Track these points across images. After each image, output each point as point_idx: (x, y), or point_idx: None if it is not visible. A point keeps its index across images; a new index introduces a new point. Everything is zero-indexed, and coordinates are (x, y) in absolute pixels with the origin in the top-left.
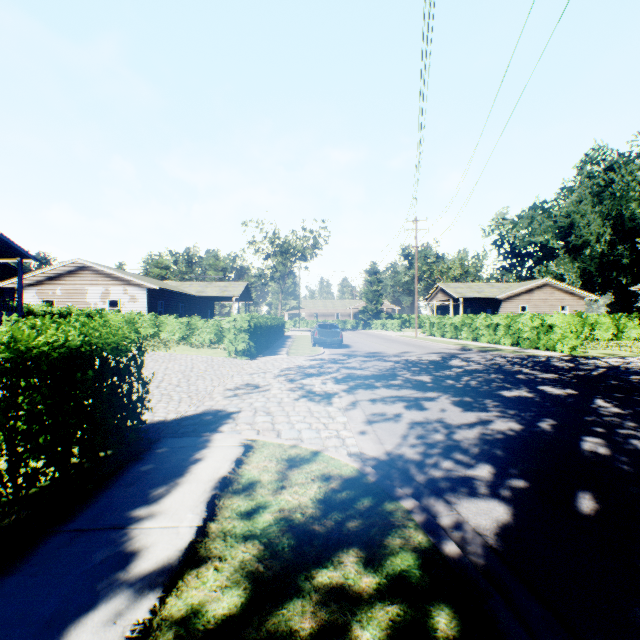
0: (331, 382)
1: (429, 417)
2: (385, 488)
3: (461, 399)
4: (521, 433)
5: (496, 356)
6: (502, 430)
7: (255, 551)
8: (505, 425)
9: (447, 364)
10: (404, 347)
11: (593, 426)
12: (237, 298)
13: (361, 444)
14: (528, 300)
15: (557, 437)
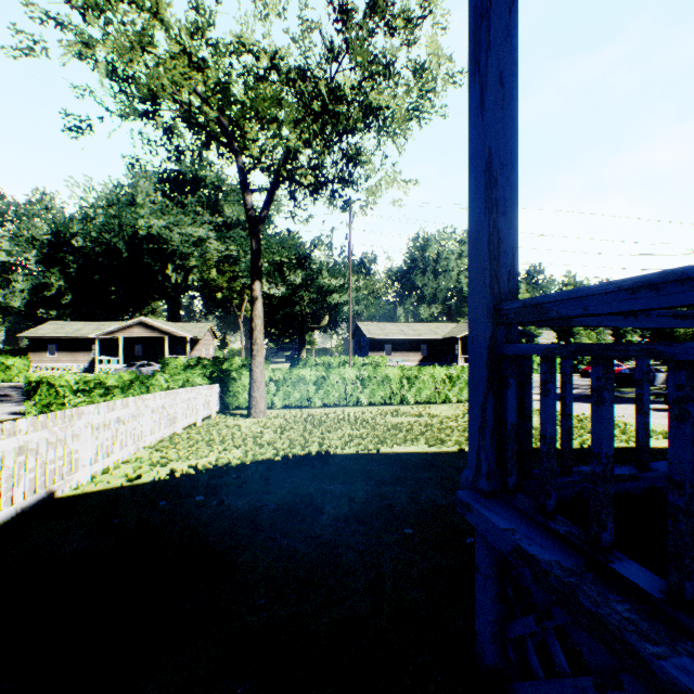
0: None
1: None
2: None
3: None
4: None
5: None
6: None
7: None
8: None
9: None
10: None
11: None
12: None
13: None
14: None
15: None
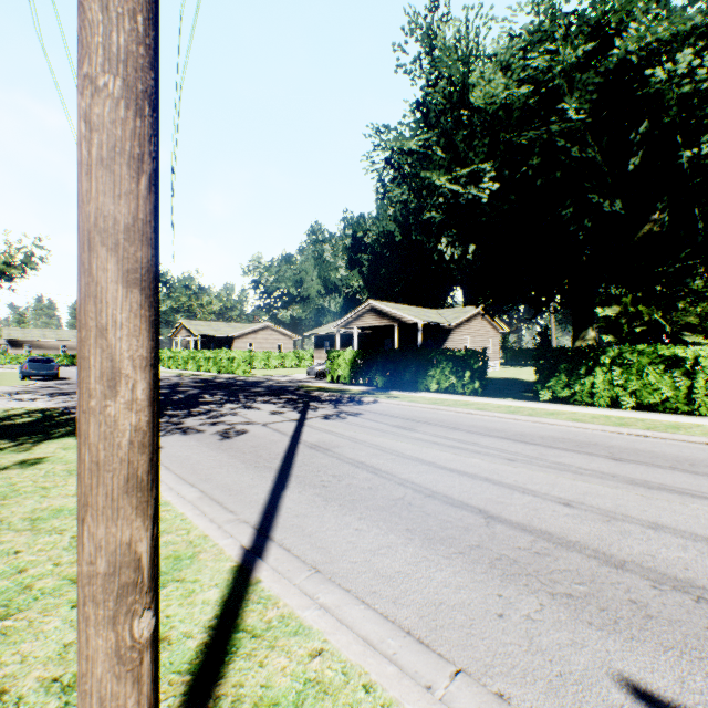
0: (39, 395)
1: None
2: (54, 408)
3: None
4: None
5: (191, 379)
6: None
7: (1, 416)
8: None
9: None
10: None
11: (170, 395)
12: None
13: (50, 406)
14: (255, 338)
15: None
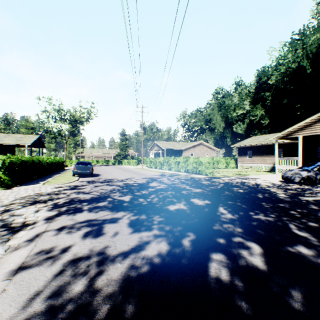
0: (46, 209)
1: (96, 247)
2: None
3: (138, 217)
4: (166, 259)
5: (176, 179)
6: (151, 257)
7: None
8: (157, 248)
9: (148, 185)
10: (132, 175)
11: (218, 237)
12: (30, 145)
13: None
14: (194, 150)
15: (193, 259)
